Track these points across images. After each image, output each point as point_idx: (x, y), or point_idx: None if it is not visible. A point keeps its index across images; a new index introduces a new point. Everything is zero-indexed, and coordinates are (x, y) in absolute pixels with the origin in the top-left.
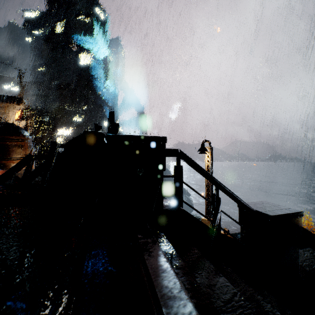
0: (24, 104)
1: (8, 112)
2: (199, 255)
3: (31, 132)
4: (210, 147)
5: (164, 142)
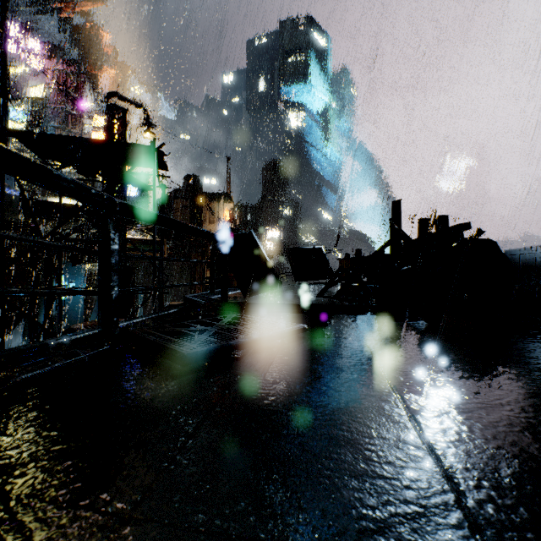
0: None
1: (218, 214)
2: None
3: None
4: None
5: None
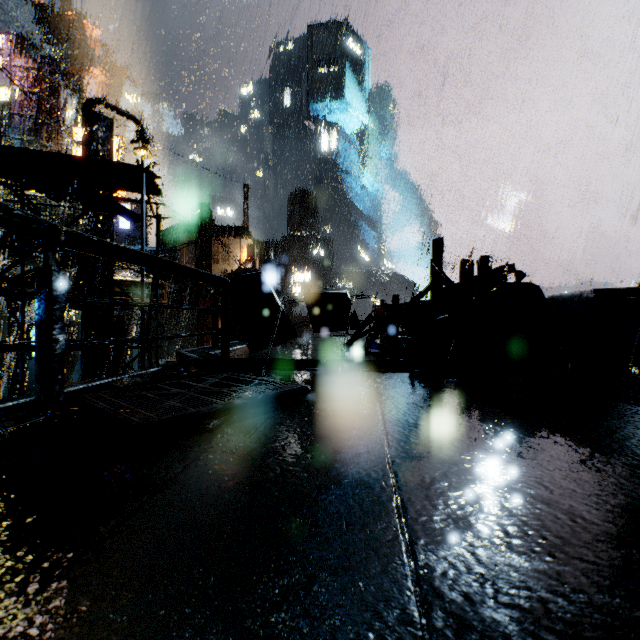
0: None
1: (233, 252)
2: None
3: None
4: None
5: None
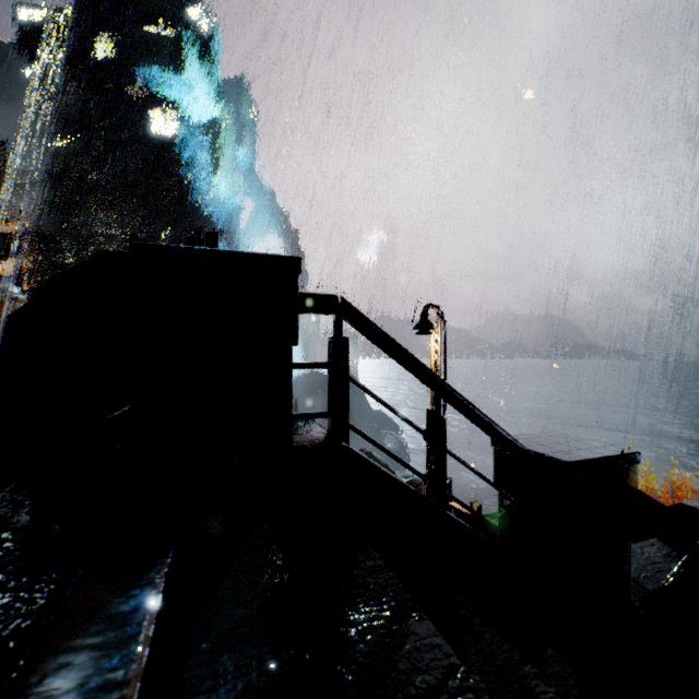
0: (18, 224)
1: None
2: (375, 561)
3: (30, 287)
4: (442, 320)
5: (294, 272)
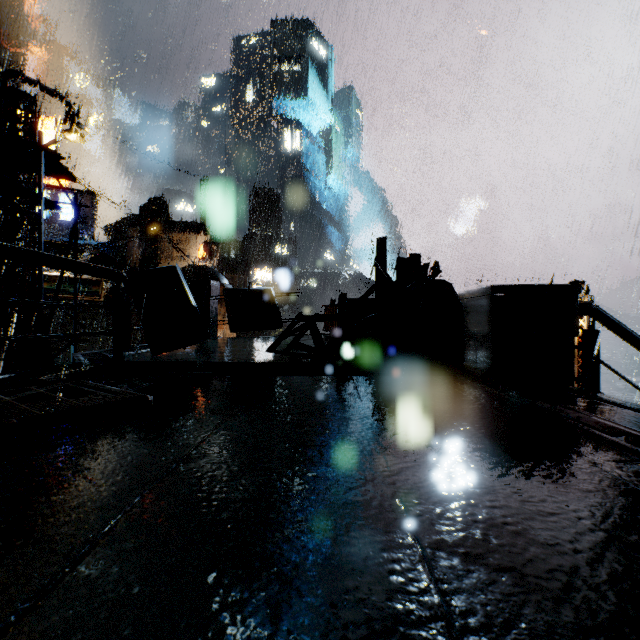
0: None
1: (189, 249)
2: None
3: None
4: (588, 296)
5: (577, 294)
